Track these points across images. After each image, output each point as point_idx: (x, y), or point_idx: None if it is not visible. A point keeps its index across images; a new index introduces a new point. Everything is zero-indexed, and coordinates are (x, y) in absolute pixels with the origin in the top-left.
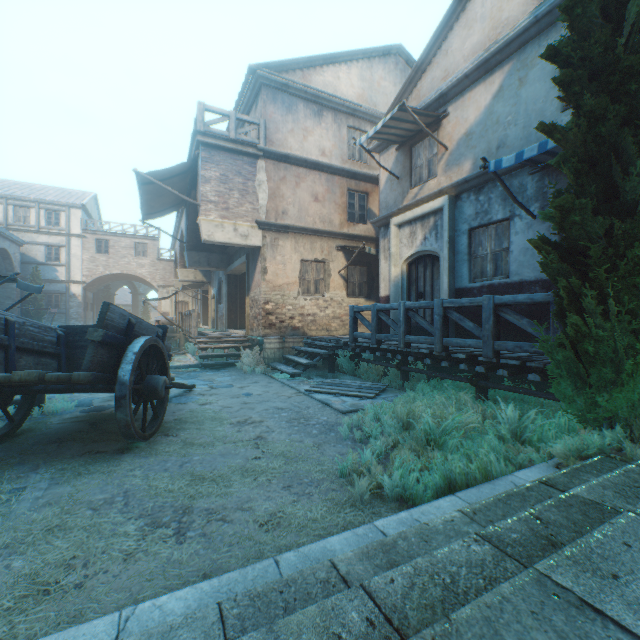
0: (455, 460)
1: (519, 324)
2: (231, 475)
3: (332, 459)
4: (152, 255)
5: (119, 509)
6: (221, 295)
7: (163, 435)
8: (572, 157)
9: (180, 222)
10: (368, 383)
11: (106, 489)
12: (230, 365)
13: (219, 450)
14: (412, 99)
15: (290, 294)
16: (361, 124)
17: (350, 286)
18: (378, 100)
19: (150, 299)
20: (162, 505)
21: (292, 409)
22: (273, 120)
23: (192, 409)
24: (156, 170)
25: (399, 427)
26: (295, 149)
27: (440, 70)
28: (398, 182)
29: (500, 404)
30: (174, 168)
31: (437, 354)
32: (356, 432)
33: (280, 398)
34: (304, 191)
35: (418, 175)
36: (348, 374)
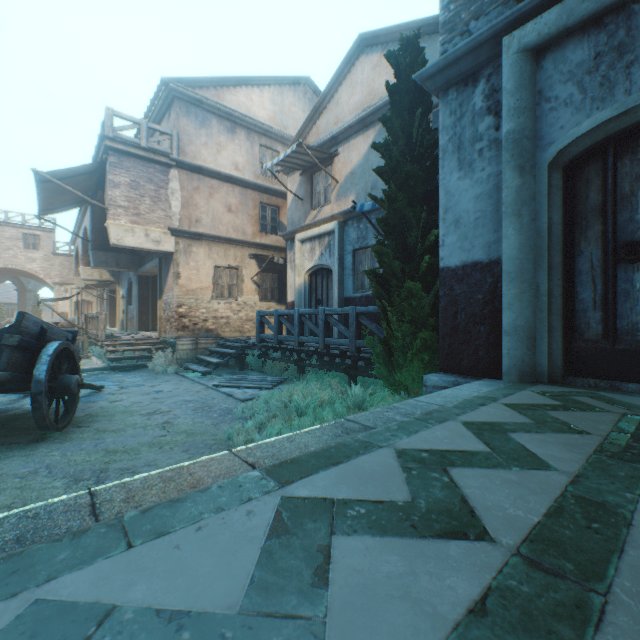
0: (306, 421)
1: (371, 328)
2: (141, 447)
3: (225, 432)
4: (46, 248)
5: (44, 475)
6: (132, 296)
7: (76, 427)
8: (381, 222)
9: (83, 217)
10: (271, 377)
11: (29, 465)
12: (141, 367)
13: (130, 433)
14: (313, 134)
15: (204, 298)
16: (273, 144)
17: (263, 291)
18: (289, 124)
19: (47, 300)
20: (82, 470)
21: (199, 401)
22: (187, 132)
23: (103, 406)
24: (58, 170)
25: (282, 407)
26: (209, 161)
27: (333, 116)
28: (302, 203)
29: (352, 385)
30: (79, 169)
31: (321, 351)
32: (247, 412)
33: (189, 393)
34: (218, 202)
35: (317, 200)
36: (256, 371)
